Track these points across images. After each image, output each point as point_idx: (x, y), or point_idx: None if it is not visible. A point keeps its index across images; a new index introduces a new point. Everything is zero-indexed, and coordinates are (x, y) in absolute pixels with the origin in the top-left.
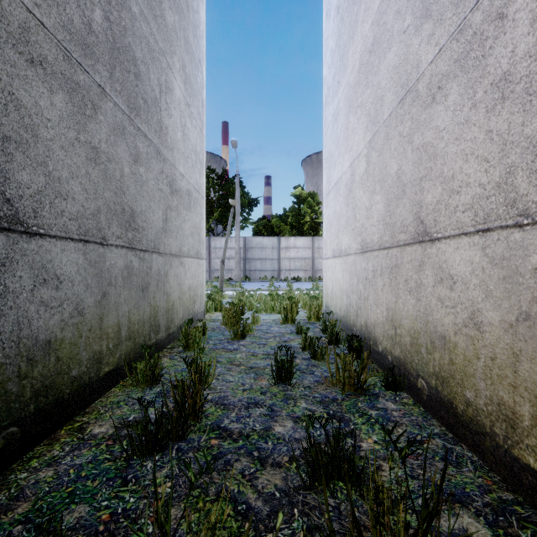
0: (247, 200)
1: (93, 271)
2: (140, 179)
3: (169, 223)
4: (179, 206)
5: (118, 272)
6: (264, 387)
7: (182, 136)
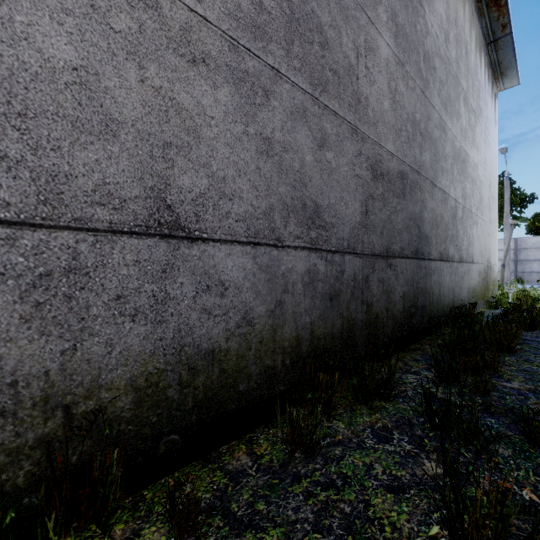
0: (518, 199)
1: (477, 272)
2: (482, 238)
3: (487, 251)
4: (489, 241)
5: (480, 272)
6: None
7: (490, 206)
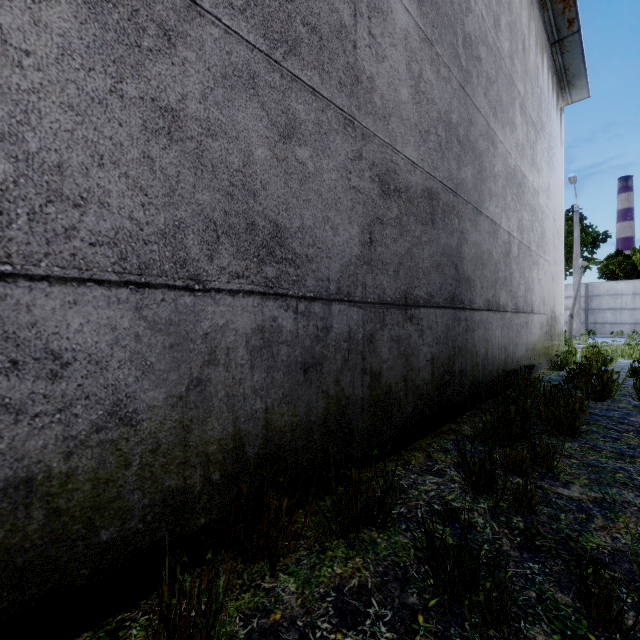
0: (589, 238)
1: (539, 324)
2: (545, 282)
3: (551, 298)
4: (554, 286)
5: (542, 324)
6: (623, 377)
7: (555, 243)
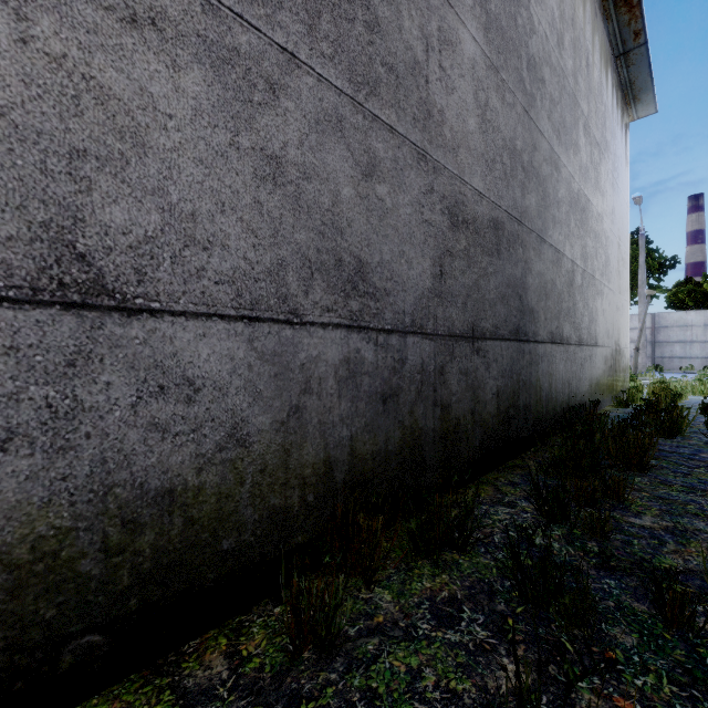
0: (656, 263)
1: (603, 357)
2: (609, 313)
3: (616, 330)
4: (618, 317)
5: (606, 358)
6: (694, 414)
7: (619, 271)
